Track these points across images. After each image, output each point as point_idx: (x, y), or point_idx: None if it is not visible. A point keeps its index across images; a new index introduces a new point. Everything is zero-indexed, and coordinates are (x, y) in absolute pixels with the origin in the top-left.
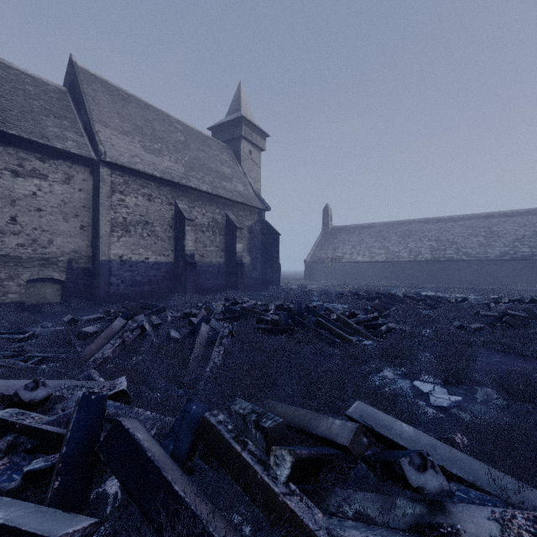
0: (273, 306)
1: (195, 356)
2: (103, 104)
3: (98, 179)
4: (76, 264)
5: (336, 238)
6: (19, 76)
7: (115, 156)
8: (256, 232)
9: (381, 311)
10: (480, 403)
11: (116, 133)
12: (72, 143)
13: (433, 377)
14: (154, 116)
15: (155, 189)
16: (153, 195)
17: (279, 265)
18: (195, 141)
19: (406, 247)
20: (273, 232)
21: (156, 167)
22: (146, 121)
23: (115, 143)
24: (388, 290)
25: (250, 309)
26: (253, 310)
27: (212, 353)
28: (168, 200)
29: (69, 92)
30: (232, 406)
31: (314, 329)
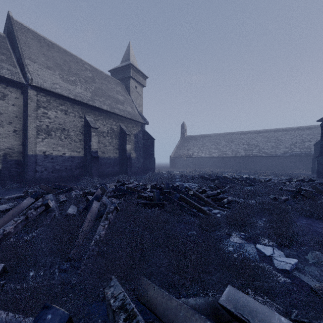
0: (150, 186)
1: (83, 230)
2: (32, 47)
3: (27, 98)
4: (10, 157)
5: (188, 143)
6: None
7: (40, 82)
8: (139, 138)
9: (220, 188)
10: (312, 264)
11: (41, 67)
12: (6, 71)
13: (271, 242)
14: (71, 59)
15: (70, 106)
16: (68, 110)
17: (154, 159)
18: (99, 77)
19: (230, 148)
20: (151, 137)
21: (71, 92)
22: (64, 61)
23: (40, 73)
24: (221, 174)
25: (133, 188)
26: (136, 189)
27: (98, 227)
28: (79, 114)
29: (7, 37)
30: (106, 289)
31: (178, 203)
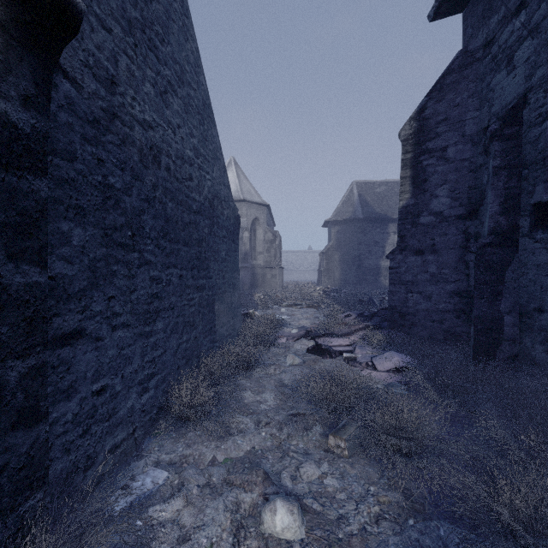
0: None
1: None
2: None
3: None
4: None
5: None
6: (392, 185)
7: None
8: None
9: None
10: None
11: None
12: None
13: None
14: None
15: None
16: None
17: None
18: None
19: None
20: None
21: None
22: None
23: None
24: None
25: None
26: None
27: None
28: None
29: None
30: None
31: None
